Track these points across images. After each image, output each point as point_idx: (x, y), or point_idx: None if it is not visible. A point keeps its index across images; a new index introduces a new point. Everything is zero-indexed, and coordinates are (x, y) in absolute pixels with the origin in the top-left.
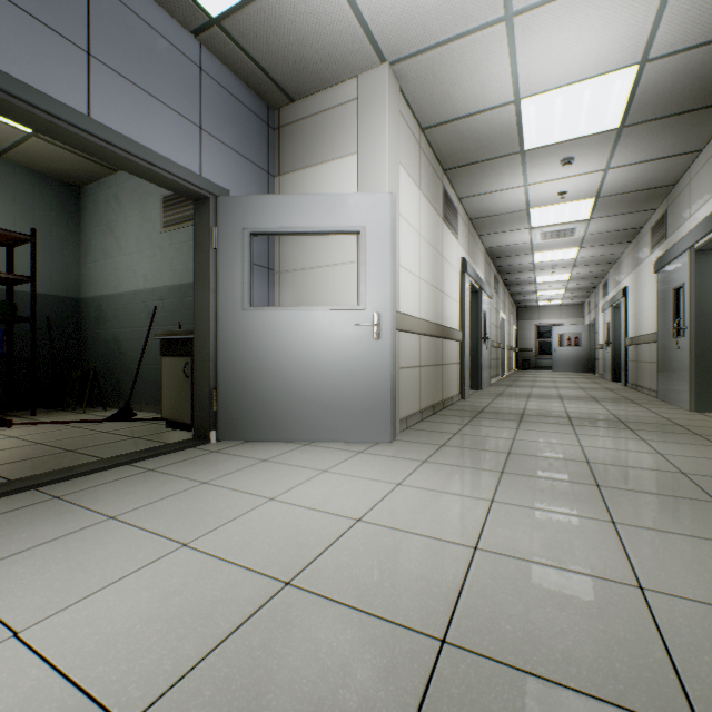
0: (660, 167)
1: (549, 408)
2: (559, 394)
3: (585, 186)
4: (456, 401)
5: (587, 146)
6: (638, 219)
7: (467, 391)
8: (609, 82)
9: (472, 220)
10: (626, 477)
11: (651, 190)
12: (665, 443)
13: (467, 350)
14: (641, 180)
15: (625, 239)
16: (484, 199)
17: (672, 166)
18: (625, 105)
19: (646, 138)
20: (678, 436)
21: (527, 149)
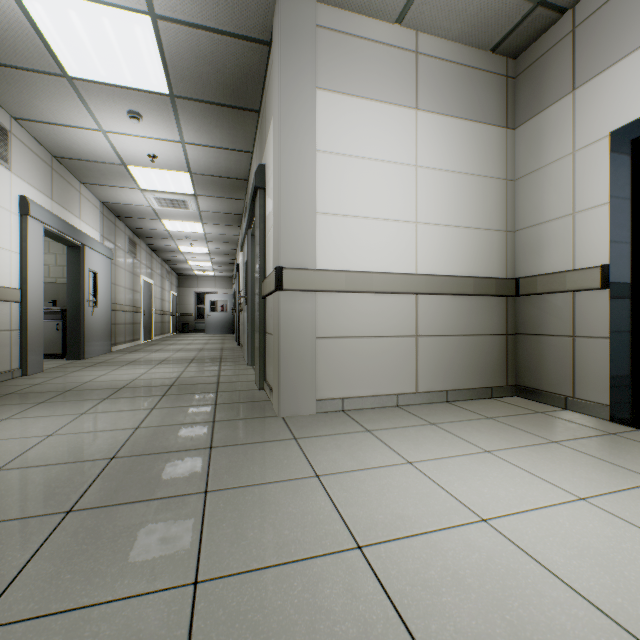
0: (229, 158)
1: (122, 377)
2: (168, 357)
3: (173, 155)
4: (5, 379)
5: (149, 105)
6: (236, 206)
7: (38, 364)
8: (128, 23)
9: (58, 159)
10: (5, 492)
11: (233, 180)
12: (170, 409)
13: (38, 314)
14: (220, 167)
15: (236, 223)
16: (57, 132)
17: (238, 160)
18: (164, 67)
19: (203, 120)
20: (196, 397)
21: (75, 77)
